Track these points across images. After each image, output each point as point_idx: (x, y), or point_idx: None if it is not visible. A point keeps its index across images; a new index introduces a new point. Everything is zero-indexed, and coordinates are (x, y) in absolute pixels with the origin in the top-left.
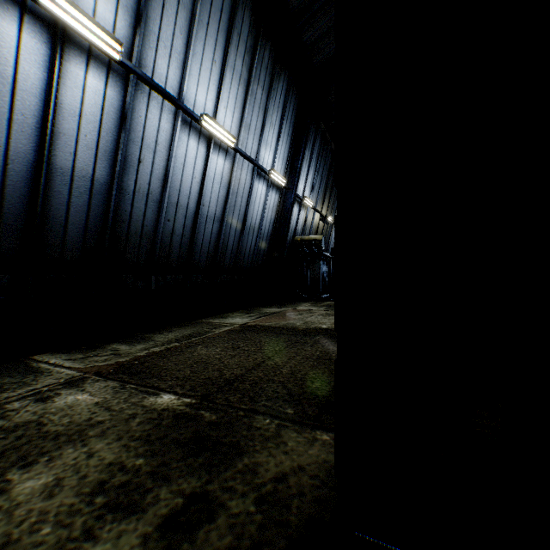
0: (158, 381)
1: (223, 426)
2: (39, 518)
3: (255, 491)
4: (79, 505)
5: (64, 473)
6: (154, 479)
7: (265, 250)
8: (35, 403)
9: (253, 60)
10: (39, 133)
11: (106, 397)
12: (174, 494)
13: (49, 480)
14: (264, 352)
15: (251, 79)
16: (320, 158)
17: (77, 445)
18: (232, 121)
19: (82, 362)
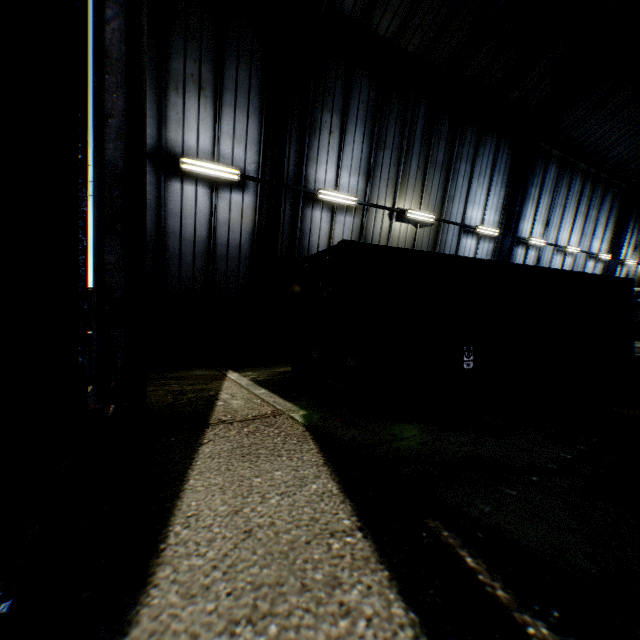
0: None
1: None
2: None
3: None
4: None
5: None
6: None
7: None
8: None
9: (589, 200)
10: None
11: None
12: None
13: None
14: None
15: (588, 211)
16: None
17: None
18: (575, 237)
19: None
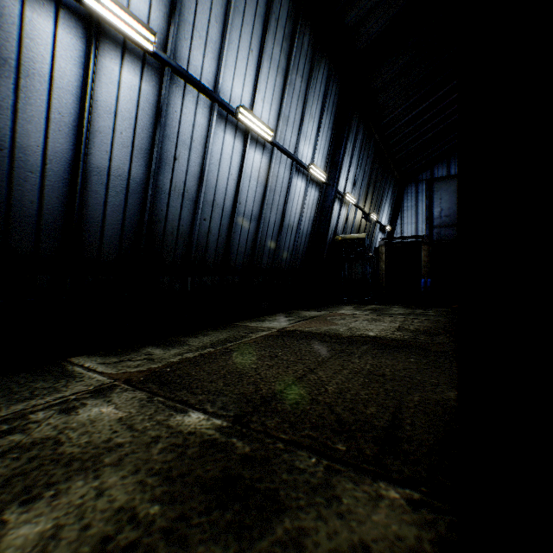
0: (188, 395)
1: (258, 463)
2: None
3: None
4: None
5: (65, 518)
6: (168, 542)
7: (303, 250)
8: (59, 414)
9: (291, 47)
10: (75, 132)
11: (131, 411)
12: None
13: (46, 528)
14: (305, 363)
15: (289, 68)
16: (363, 151)
17: (89, 476)
18: (269, 114)
19: (114, 366)
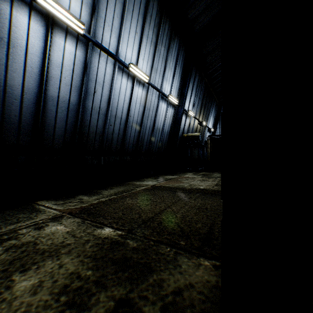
0: (103, 219)
1: (141, 251)
2: (26, 309)
3: (161, 300)
4: (50, 301)
5: (44, 278)
6: (97, 286)
7: (165, 142)
8: (34, 230)
9: (158, 31)
10: (39, 77)
11: (73, 228)
12: (109, 298)
13: (35, 282)
14: (165, 203)
15: (157, 42)
16: (198, 87)
17: (54, 259)
18: (147, 67)
19: (62, 206)
